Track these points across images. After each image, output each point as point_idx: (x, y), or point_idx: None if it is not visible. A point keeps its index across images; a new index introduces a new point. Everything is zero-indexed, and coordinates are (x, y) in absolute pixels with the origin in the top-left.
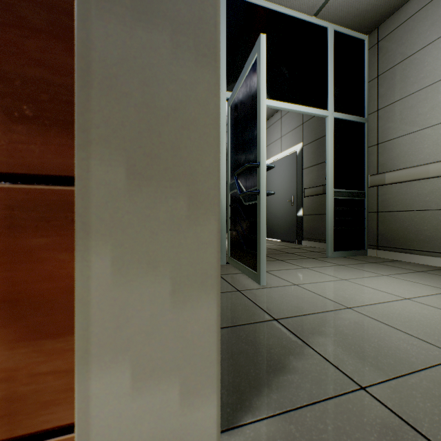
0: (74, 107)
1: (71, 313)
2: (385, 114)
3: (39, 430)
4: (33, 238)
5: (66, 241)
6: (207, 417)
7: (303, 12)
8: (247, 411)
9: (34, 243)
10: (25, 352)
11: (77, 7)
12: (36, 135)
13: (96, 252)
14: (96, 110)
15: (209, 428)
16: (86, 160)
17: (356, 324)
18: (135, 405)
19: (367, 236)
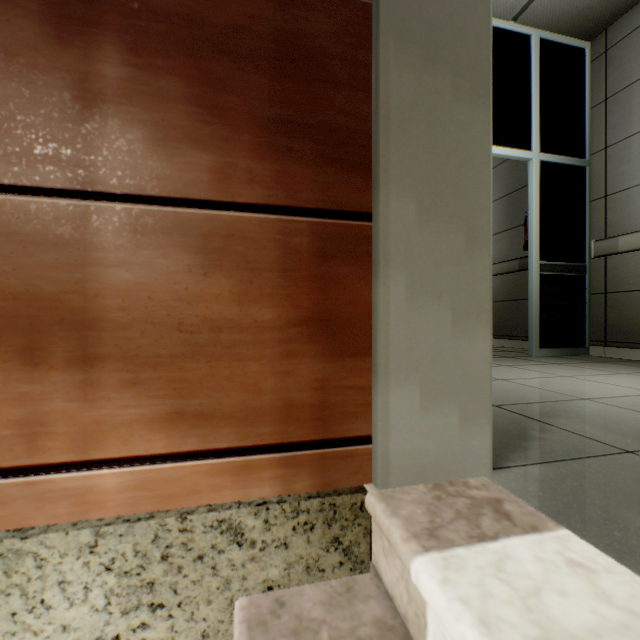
0: (369, 151)
1: (366, 336)
2: (617, 152)
3: (343, 437)
4: (339, 267)
5: (363, 271)
6: (481, 447)
7: (497, 17)
8: (506, 460)
9: (340, 271)
10: (333, 366)
11: (379, 62)
12: (341, 176)
13: (393, 280)
14: (393, 152)
15: (483, 458)
16: (386, 197)
17: (601, 411)
18: (423, 423)
19: (589, 327)
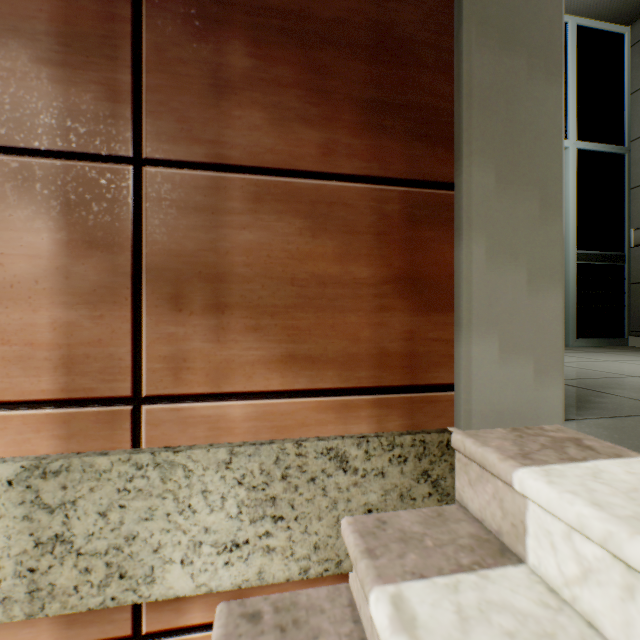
0: (451, 127)
1: (448, 294)
2: None
3: (429, 384)
4: (425, 231)
5: (445, 235)
6: (554, 397)
7: None
8: (572, 415)
9: (425, 235)
10: (420, 320)
11: (463, 46)
12: (427, 150)
13: (475, 242)
14: (475, 127)
15: (556, 408)
16: (468, 167)
17: None
18: (501, 373)
19: (628, 318)
